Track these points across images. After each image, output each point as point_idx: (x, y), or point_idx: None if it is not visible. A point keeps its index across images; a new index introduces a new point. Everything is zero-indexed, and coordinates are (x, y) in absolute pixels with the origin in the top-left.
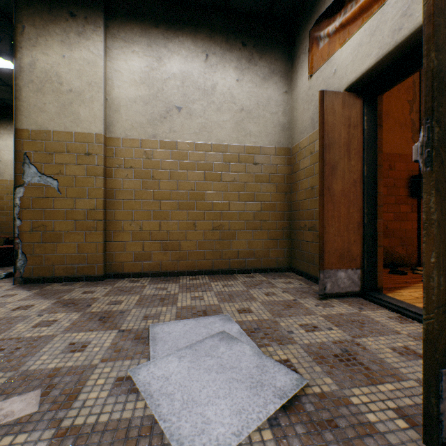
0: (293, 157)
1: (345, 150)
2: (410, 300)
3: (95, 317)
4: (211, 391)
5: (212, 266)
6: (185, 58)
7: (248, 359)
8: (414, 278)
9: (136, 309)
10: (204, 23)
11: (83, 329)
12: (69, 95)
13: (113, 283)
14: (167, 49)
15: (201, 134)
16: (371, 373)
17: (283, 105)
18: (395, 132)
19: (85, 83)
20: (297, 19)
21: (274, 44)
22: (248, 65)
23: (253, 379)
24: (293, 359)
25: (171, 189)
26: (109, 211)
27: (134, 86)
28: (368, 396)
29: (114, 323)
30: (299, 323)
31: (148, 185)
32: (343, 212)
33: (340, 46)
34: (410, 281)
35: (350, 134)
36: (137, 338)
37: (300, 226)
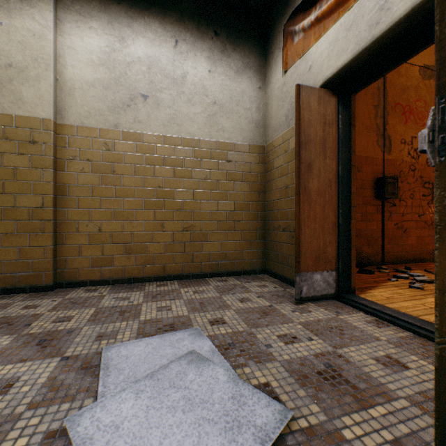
0: (266, 155)
1: (321, 148)
2: (382, 300)
3: (33, 340)
4: (175, 443)
5: (183, 270)
6: (151, 41)
7: (222, 388)
8: (381, 277)
9: (89, 326)
10: (173, 5)
11: (14, 359)
12: (8, 70)
13: (64, 294)
14: (131, 29)
15: (169, 126)
16: (360, 393)
17: (257, 101)
18: (362, 135)
19: (29, 58)
20: (271, 13)
21: (248, 37)
22: (221, 56)
23: (228, 417)
24: (274, 381)
25: (136, 185)
26: (61, 210)
27: (92, 67)
28: (361, 426)
29: (57, 348)
30: (277, 333)
31: (108, 181)
32: (319, 213)
33: (315, 41)
34: (378, 281)
35: (326, 132)
36: (85, 367)
37: (274, 226)
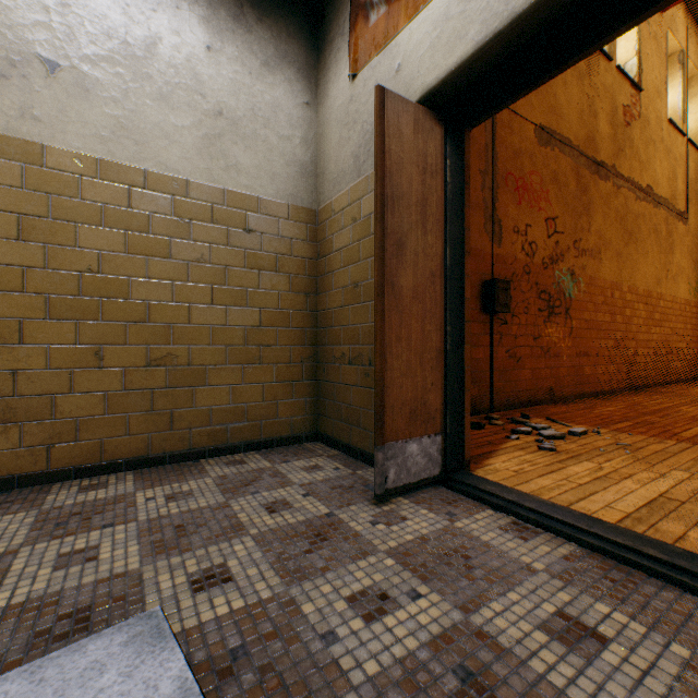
0: (320, 227)
1: (420, 213)
2: (511, 478)
3: None
4: None
5: (148, 448)
6: None
7: None
8: (496, 433)
9: None
10: None
11: None
12: None
13: None
14: None
15: (116, 142)
16: None
17: (304, 127)
18: None
19: None
20: None
21: (287, 6)
22: (233, 26)
23: None
24: None
25: (26, 263)
26: None
27: None
28: None
29: None
30: (346, 591)
31: None
32: (416, 331)
33: (409, 20)
34: (494, 441)
35: (427, 185)
36: None
37: (333, 355)
